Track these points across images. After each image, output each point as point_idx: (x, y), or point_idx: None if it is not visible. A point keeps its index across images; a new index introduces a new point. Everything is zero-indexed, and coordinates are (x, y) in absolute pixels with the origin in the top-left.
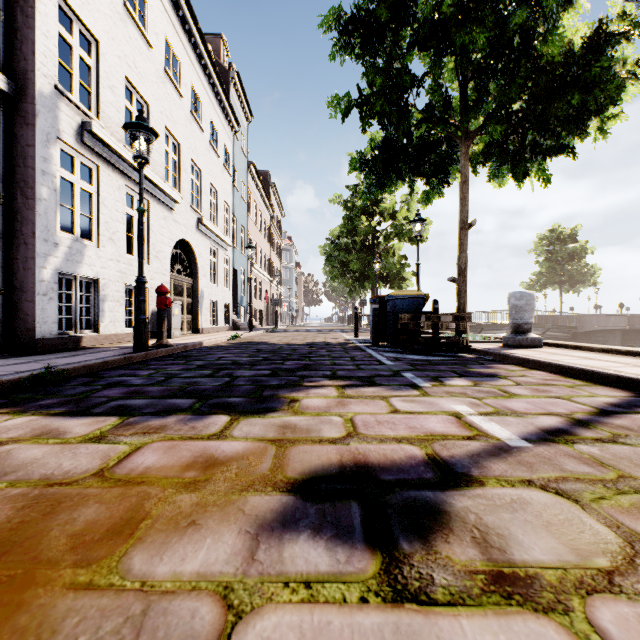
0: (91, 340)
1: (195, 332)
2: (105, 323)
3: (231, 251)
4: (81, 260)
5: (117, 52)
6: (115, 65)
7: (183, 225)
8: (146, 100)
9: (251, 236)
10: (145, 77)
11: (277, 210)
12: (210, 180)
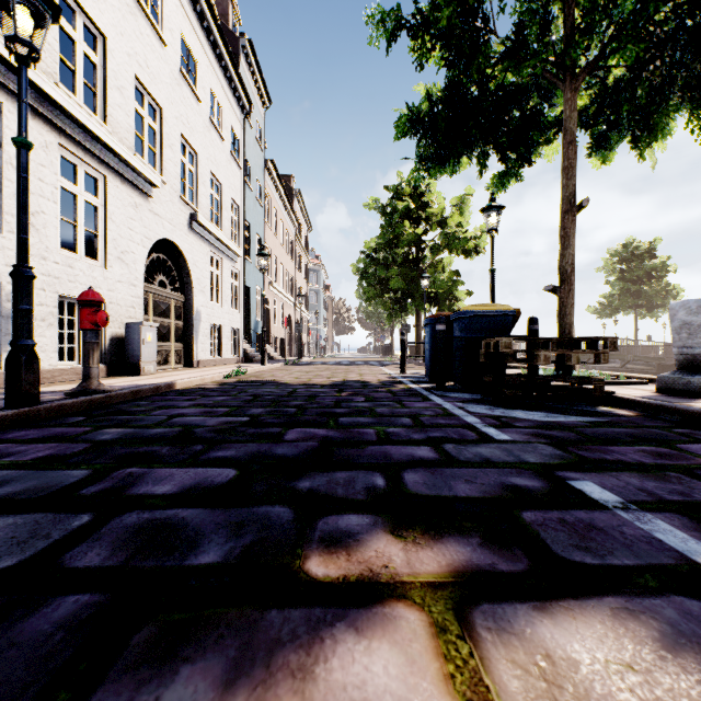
0: None
1: (188, 366)
2: None
3: (242, 263)
4: None
5: None
6: None
7: (167, 220)
8: (100, 28)
9: (270, 249)
10: None
11: (303, 222)
12: (210, 168)
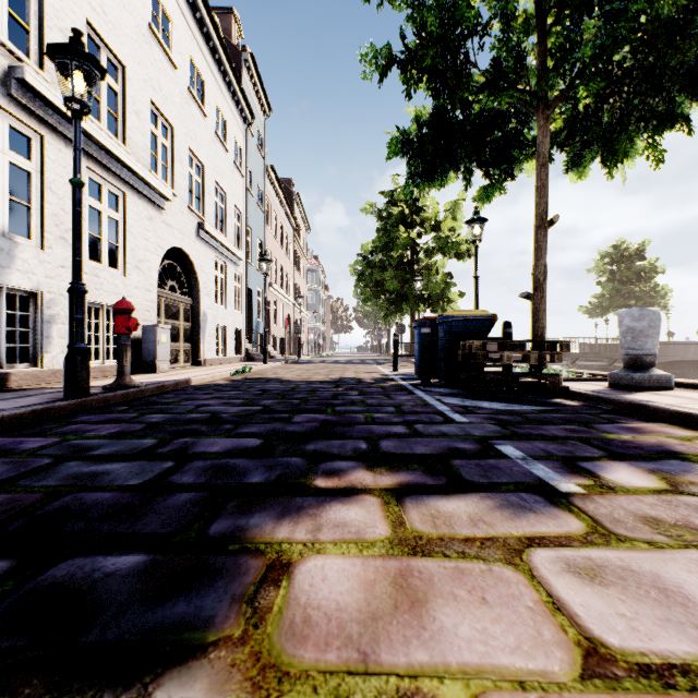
0: (27, 378)
1: (195, 364)
2: (52, 354)
3: (244, 267)
4: (9, 264)
5: None
6: (70, 1)
7: (177, 230)
8: (121, 60)
9: (270, 251)
10: (119, 30)
11: (301, 224)
12: (216, 178)
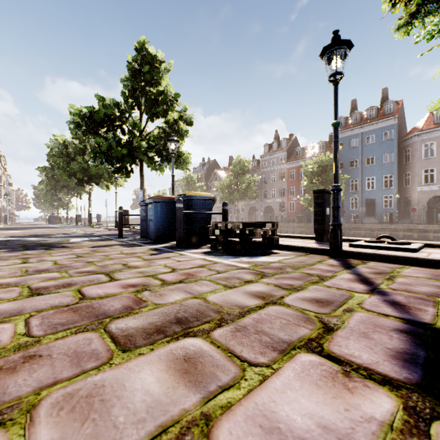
0: None
1: None
2: None
3: None
4: None
5: None
6: None
7: None
8: None
9: None
10: None
11: (3, 164)
12: None
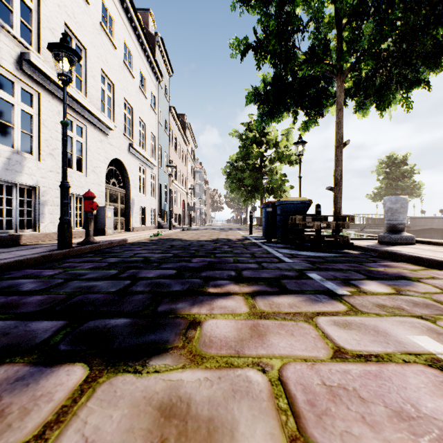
0: (31, 238)
1: (127, 230)
2: (45, 223)
3: (156, 170)
4: (21, 170)
5: (57, 1)
6: (55, 11)
7: (117, 148)
8: (84, 45)
9: (172, 160)
10: (83, 27)
11: (191, 143)
12: (139, 115)
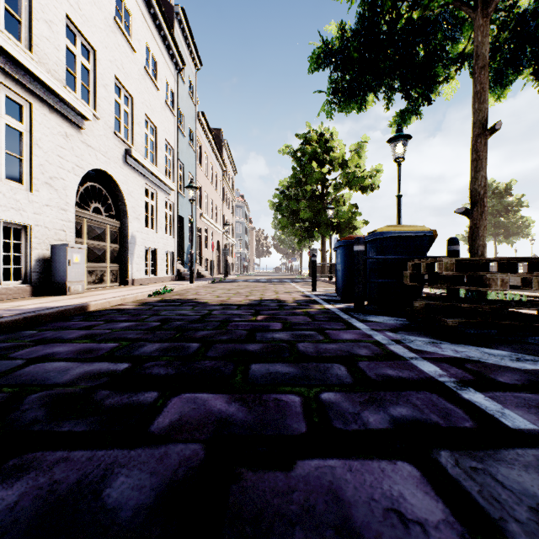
0: None
1: (123, 284)
2: None
3: (175, 196)
4: None
5: None
6: None
7: (101, 152)
8: None
9: (201, 186)
10: None
11: (229, 167)
12: (145, 111)
